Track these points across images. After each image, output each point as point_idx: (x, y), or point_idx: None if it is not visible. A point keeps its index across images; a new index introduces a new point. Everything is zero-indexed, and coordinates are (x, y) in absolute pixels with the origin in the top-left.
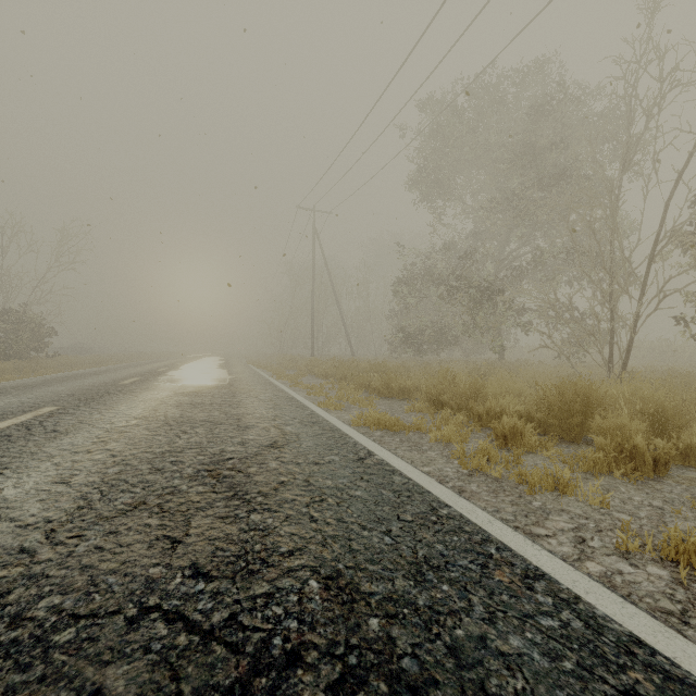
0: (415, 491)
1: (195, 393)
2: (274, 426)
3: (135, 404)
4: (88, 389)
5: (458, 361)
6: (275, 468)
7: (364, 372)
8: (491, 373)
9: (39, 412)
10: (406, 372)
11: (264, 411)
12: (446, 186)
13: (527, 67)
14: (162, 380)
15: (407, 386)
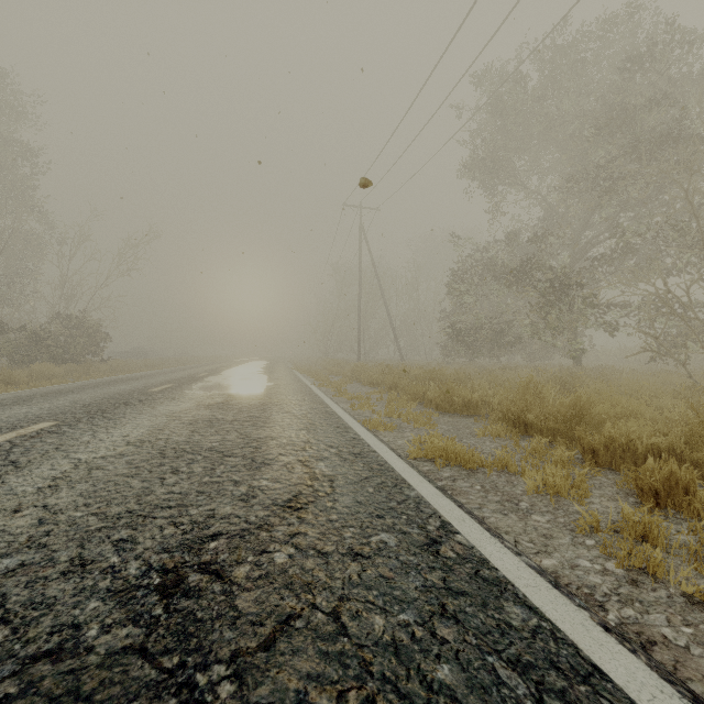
0: (569, 666)
1: (221, 404)
2: (301, 462)
3: (144, 419)
4: (110, 398)
5: (525, 367)
6: (283, 567)
7: (418, 380)
8: (576, 383)
9: (27, 430)
10: (466, 380)
11: (294, 434)
12: (510, 168)
13: (615, 15)
14: (195, 387)
15: (473, 399)
